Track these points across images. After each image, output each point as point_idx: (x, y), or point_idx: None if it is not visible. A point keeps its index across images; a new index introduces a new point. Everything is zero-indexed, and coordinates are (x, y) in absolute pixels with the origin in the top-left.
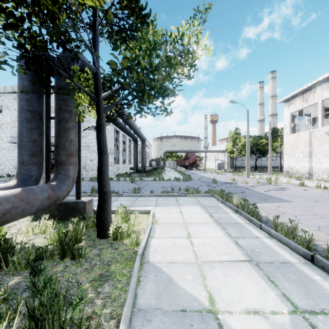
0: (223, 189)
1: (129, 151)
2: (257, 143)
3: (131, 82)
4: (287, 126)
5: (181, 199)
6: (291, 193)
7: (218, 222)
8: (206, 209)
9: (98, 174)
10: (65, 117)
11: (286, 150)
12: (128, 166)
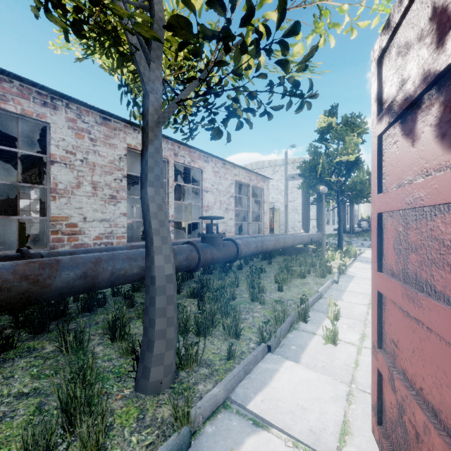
0: None
1: (332, 210)
2: None
3: (353, 196)
4: None
5: None
6: None
7: None
8: None
9: (338, 228)
10: (321, 206)
11: None
12: (331, 227)
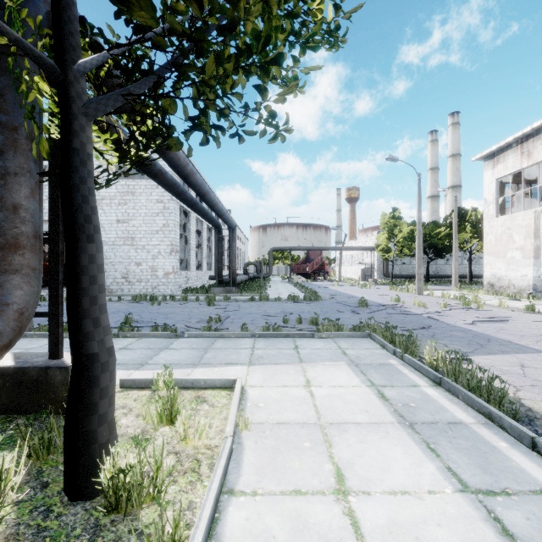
0: (384, 319)
1: (209, 248)
2: (430, 235)
3: None
4: (491, 203)
5: (304, 345)
6: (523, 328)
7: (407, 419)
8: (364, 375)
9: (70, 300)
10: None
11: (489, 245)
12: (206, 275)
